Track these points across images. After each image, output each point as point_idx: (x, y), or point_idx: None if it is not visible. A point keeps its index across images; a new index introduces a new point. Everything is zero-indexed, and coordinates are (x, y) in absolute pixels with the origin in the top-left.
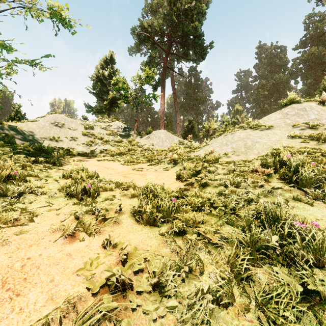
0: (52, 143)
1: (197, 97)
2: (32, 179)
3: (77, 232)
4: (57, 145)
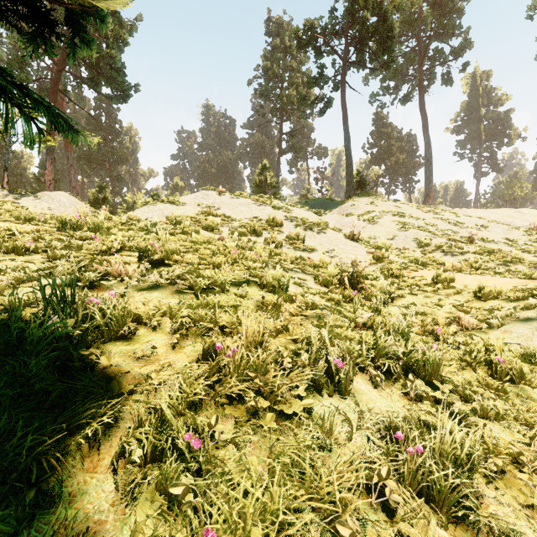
0: None
1: (112, 149)
2: None
3: None
4: None
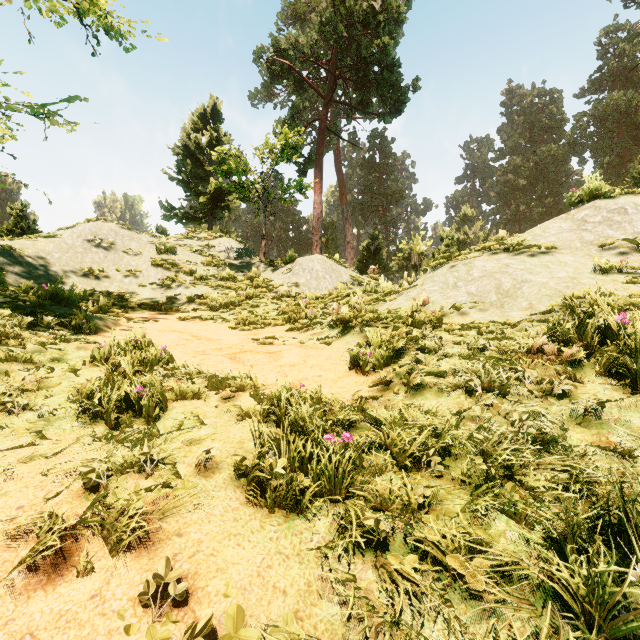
0: (86, 283)
1: (386, 189)
2: (17, 367)
3: (80, 536)
4: (98, 287)
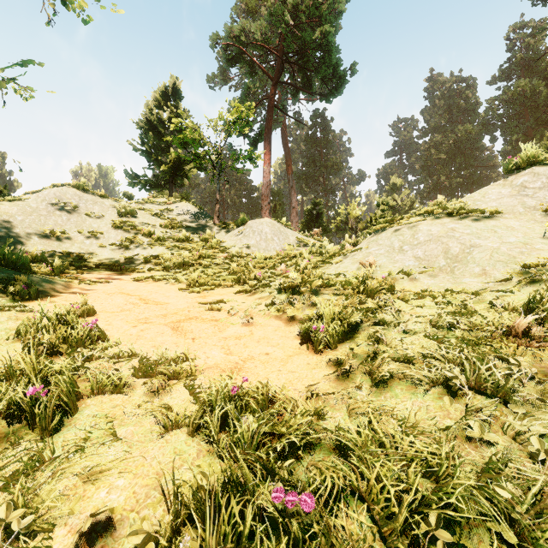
0: (47, 244)
1: (326, 162)
2: None
3: None
4: (59, 248)
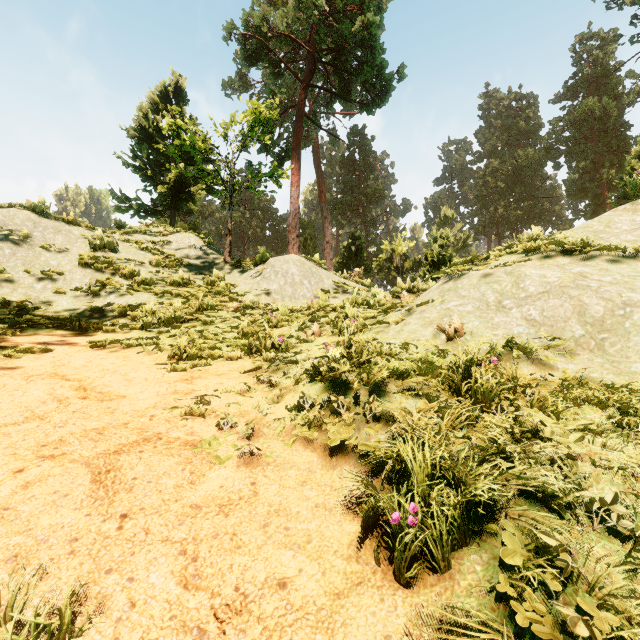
0: None
1: (366, 189)
2: None
3: None
4: None
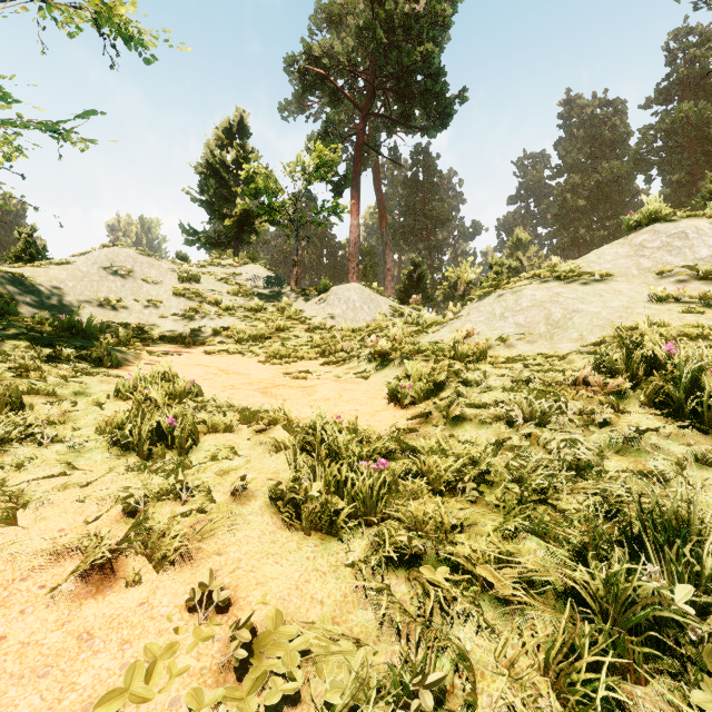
0: (103, 314)
1: (430, 211)
2: (40, 400)
3: (123, 554)
4: (116, 319)
